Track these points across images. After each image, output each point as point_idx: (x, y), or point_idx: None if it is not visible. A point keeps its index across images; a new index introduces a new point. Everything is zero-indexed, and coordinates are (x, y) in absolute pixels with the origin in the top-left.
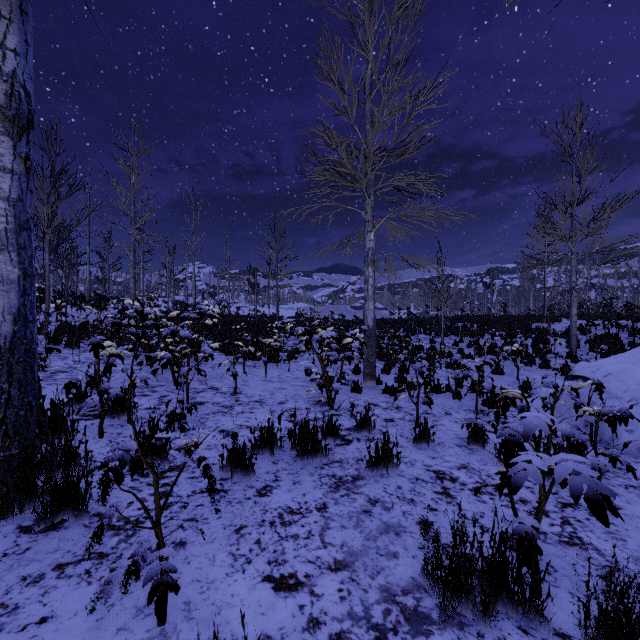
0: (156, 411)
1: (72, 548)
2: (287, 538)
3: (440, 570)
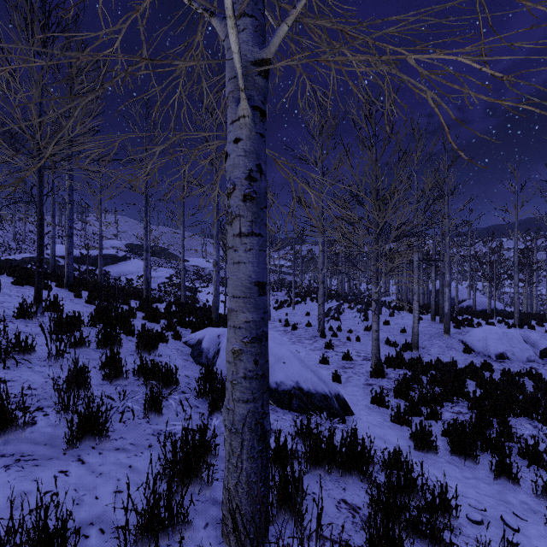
0: None
1: None
2: None
3: None
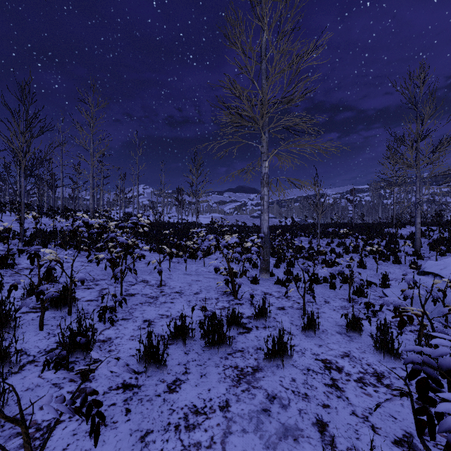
0: (83, 311)
1: None
2: (189, 447)
3: None
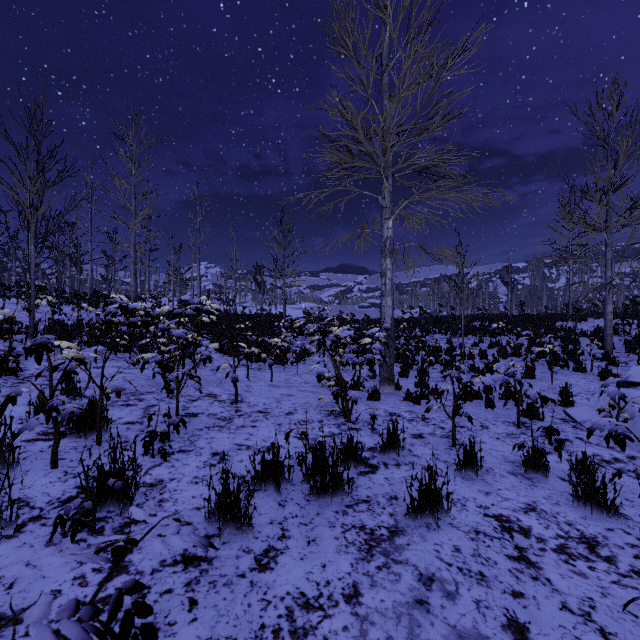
0: (119, 437)
1: None
2: None
3: None
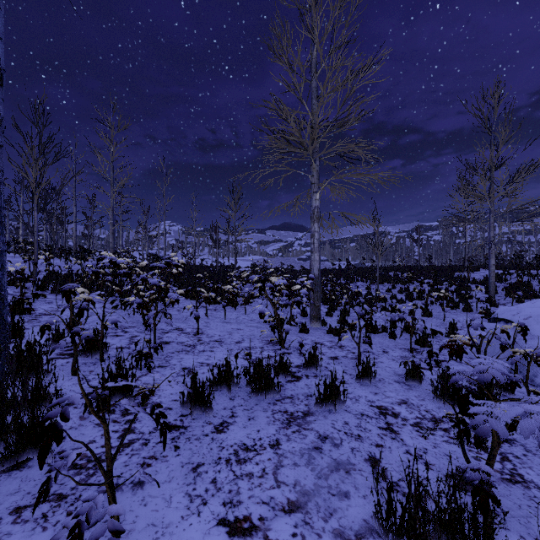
0: (122, 352)
1: (32, 489)
2: (242, 477)
3: (393, 515)
